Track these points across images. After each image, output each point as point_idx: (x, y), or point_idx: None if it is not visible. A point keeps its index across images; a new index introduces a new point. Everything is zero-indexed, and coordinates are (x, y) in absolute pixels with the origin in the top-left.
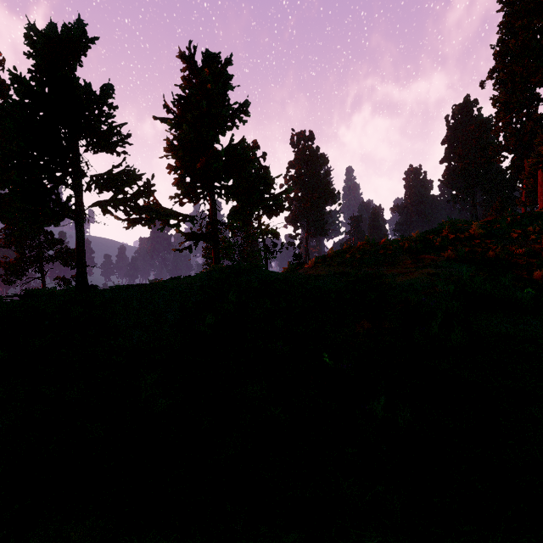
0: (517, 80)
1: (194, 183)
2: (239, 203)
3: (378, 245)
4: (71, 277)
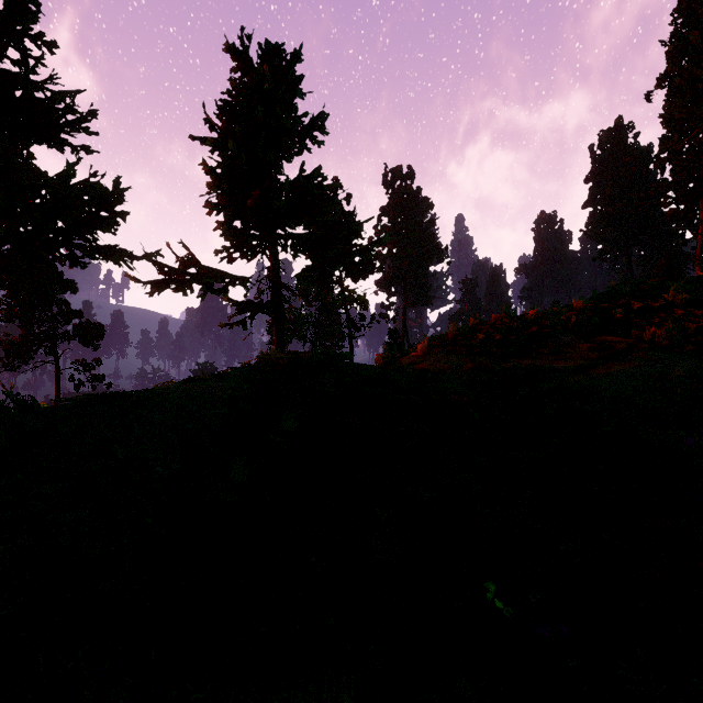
0: (700, 87)
1: (247, 230)
2: (312, 259)
3: (526, 320)
4: (94, 360)
